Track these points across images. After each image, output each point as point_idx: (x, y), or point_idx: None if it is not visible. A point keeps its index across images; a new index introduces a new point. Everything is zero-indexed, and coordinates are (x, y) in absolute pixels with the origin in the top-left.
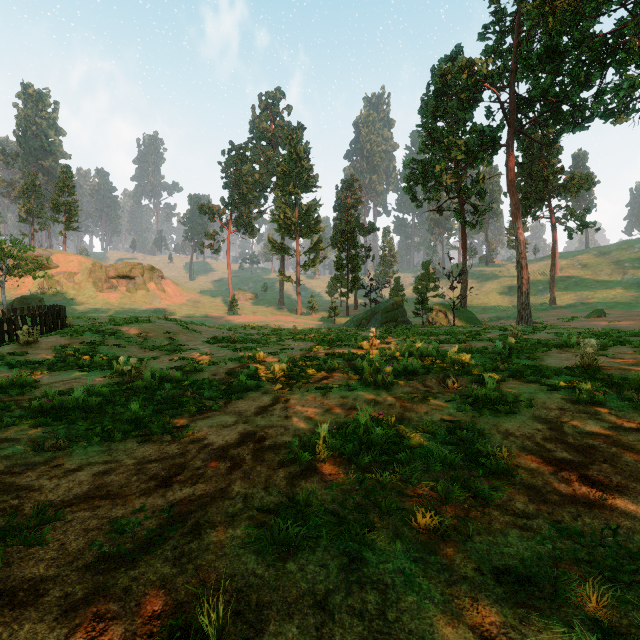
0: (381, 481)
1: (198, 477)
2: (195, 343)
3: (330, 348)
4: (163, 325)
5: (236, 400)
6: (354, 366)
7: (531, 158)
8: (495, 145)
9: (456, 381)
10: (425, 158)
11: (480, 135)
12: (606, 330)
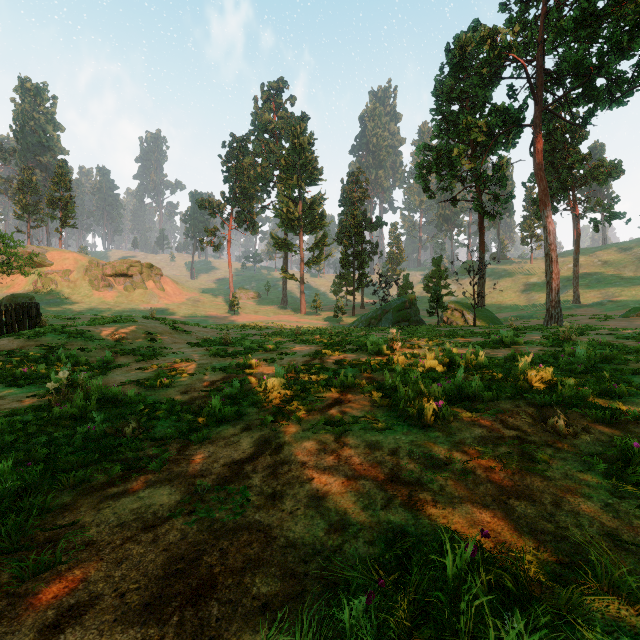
0: None
1: None
2: (181, 346)
3: (340, 353)
4: (146, 325)
5: (198, 443)
6: (377, 382)
7: (554, 144)
8: (520, 125)
9: (567, 420)
10: (440, 143)
11: (503, 114)
12: None
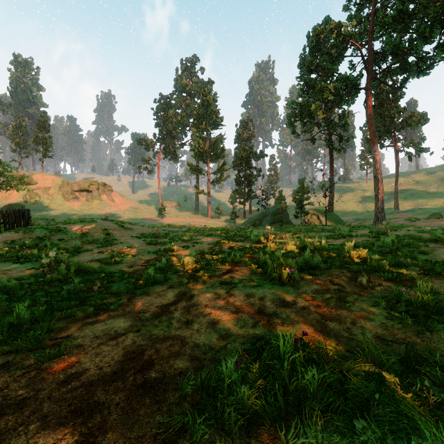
0: None
1: None
2: (126, 238)
3: (233, 242)
4: (102, 224)
5: (140, 295)
6: (255, 259)
7: (381, 101)
8: (357, 88)
9: (369, 279)
10: (303, 100)
11: (346, 81)
12: None
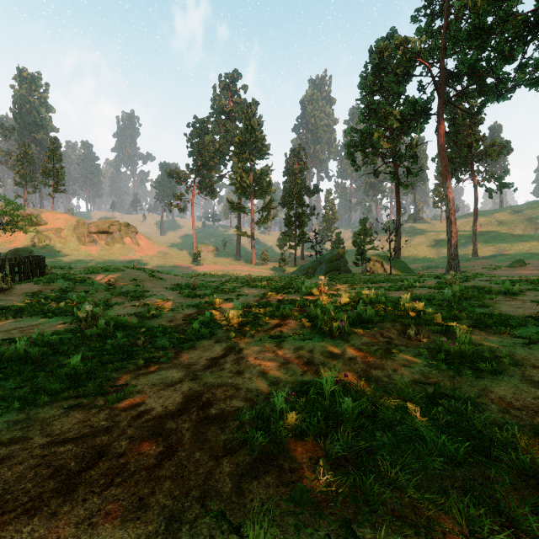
0: (364, 490)
1: (115, 473)
2: (159, 290)
3: (282, 295)
4: (131, 273)
5: (187, 349)
6: (306, 313)
7: (456, 127)
8: (427, 114)
9: (418, 332)
10: (364, 127)
11: (413, 105)
12: (534, 278)
